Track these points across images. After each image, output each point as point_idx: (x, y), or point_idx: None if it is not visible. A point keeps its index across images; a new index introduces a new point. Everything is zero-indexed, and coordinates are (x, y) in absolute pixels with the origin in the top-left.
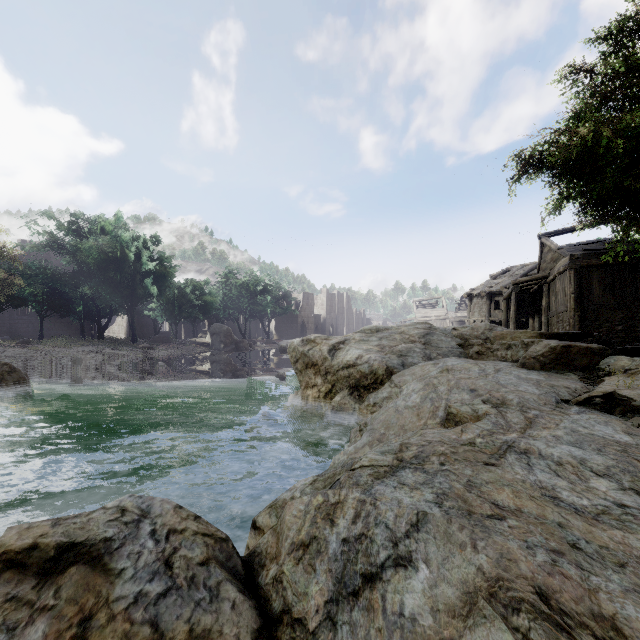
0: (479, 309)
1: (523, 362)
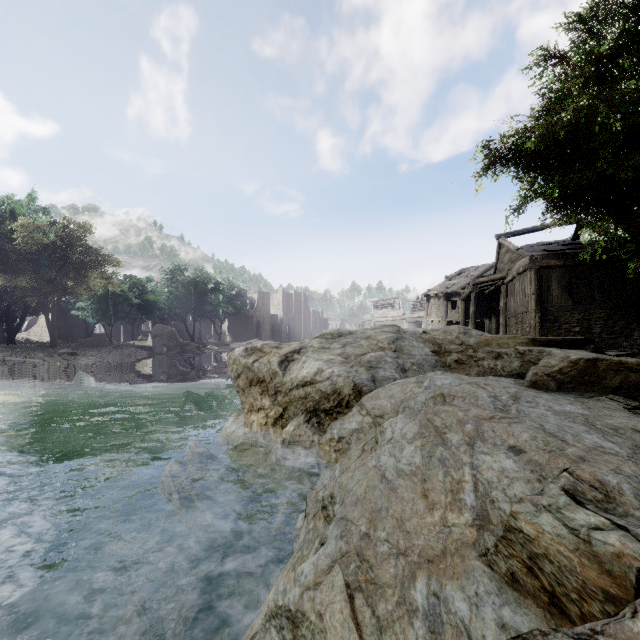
0: (436, 310)
1: (534, 380)
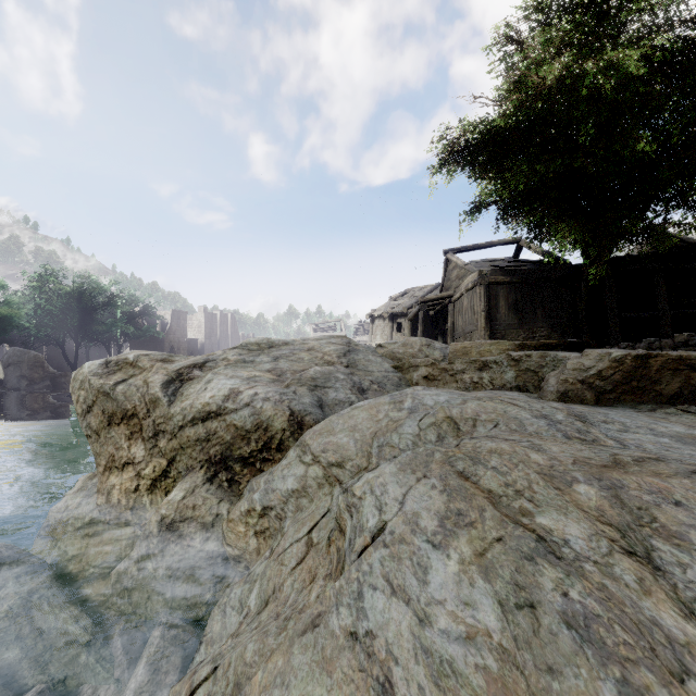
0: (381, 332)
1: (563, 390)
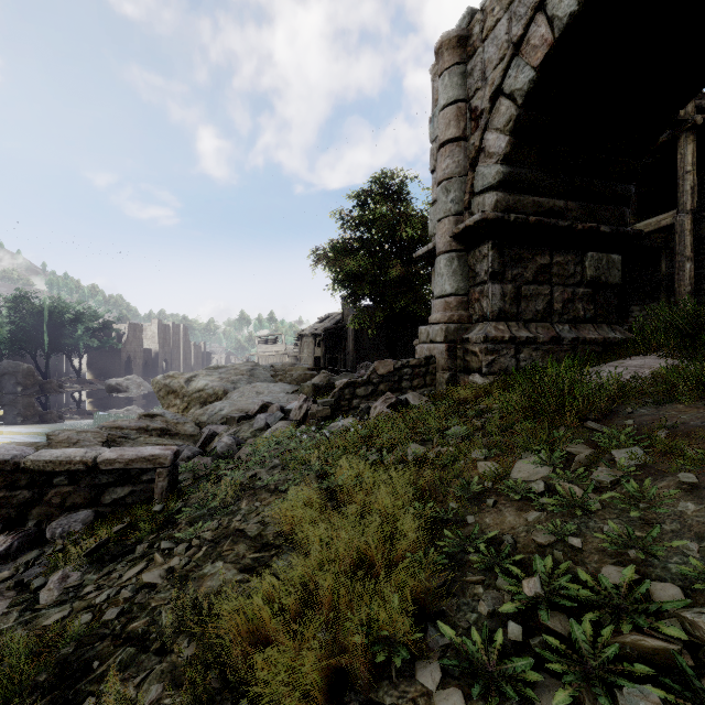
0: (308, 347)
1: (290, 382)
